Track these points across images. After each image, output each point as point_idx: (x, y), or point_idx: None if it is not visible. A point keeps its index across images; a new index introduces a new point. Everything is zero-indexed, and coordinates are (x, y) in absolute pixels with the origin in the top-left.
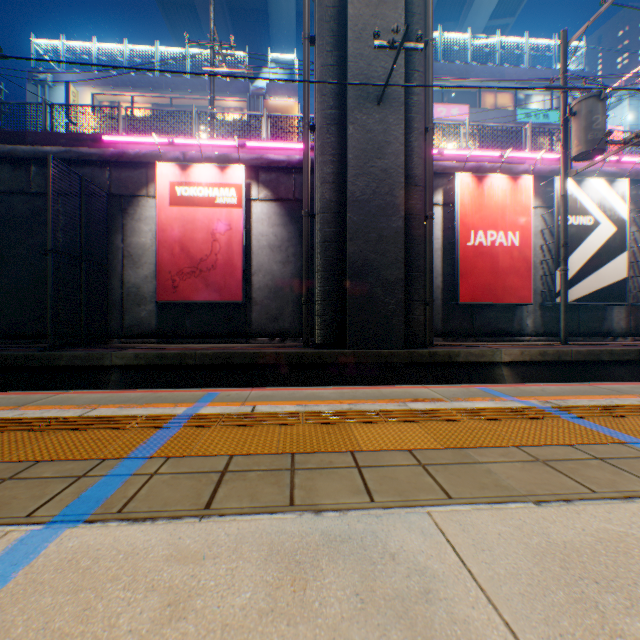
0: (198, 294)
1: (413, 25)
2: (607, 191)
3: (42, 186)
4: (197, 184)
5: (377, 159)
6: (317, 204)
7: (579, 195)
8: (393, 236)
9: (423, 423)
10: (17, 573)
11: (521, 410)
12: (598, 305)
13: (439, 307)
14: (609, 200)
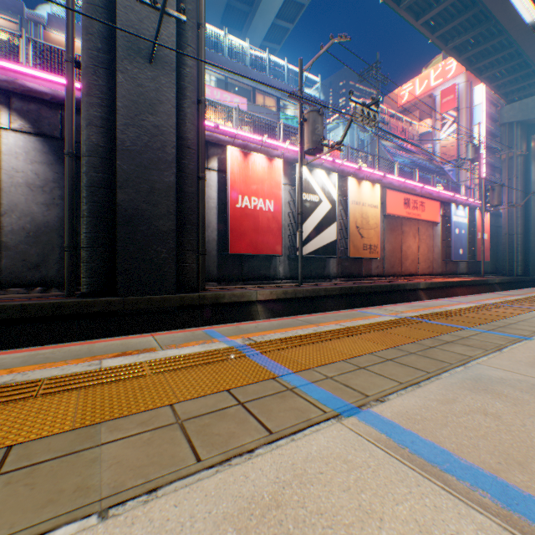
0: None
1: (187, 4)
2: (327, 180)
3: None
4: None
5: (150, 114)
6: (83, 146)
7: (311, 180)
8: (166, 190)
9: (90, 389)
10: None
11: (217, 352)
12: (322, 257)
13: (215, 257)
14: (328, 186)
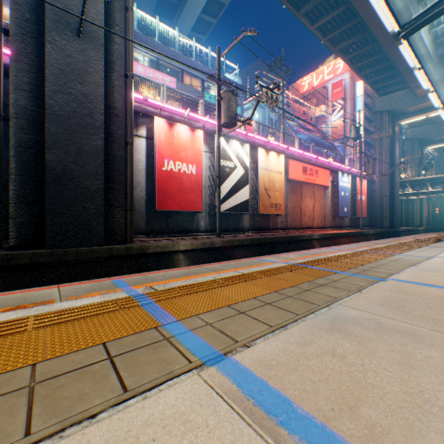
0: None
1: None
2: (241, 149)
3: None
4: None
5: (78, 83)
6: (11, 108)
7: (228, 149)
8: (94, 152)
9: None
10: None
11: (113, 303)
12: (238, 213)
13: (144, 212)
14: (242, 155)
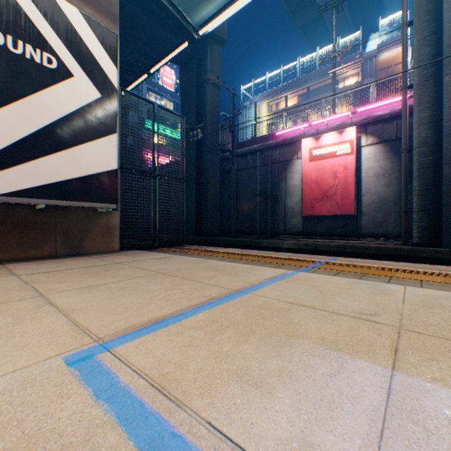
0: (324, 210)
1: None
2: None
3: (251, 164)
4: (324, 146)
5: None
6: (413, 142)
7: None
8: None
9: (443, 277)
10: (295, 274)
11: None
12: None
13: None
14: None
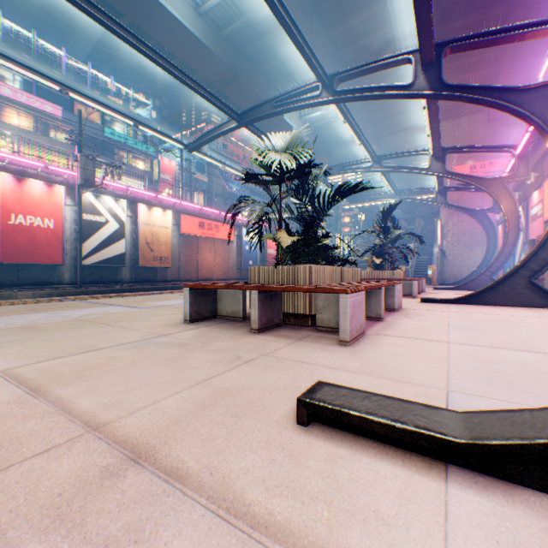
0: None
1: None
2: (116, 205)
3: None
4: None
5: None
6: None
7: (98, 204)
8: None
9: None
10: None
11: None
12: (115, 266)
13: None
14: (117, 210)
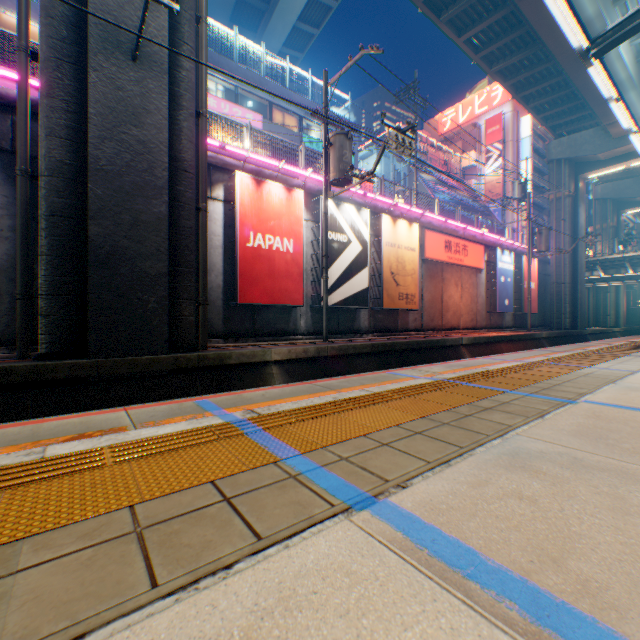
0: None
1: None
2: (357, 217)
3: None
4: None
5: (133, 126)
6: (41, 162)
7: (338, 216)
8: (155, 222)
9: (20, 489)
10: None
11: (207, 431)
12: (352, 308)
13: (221, 307)
14: (358, 224)
